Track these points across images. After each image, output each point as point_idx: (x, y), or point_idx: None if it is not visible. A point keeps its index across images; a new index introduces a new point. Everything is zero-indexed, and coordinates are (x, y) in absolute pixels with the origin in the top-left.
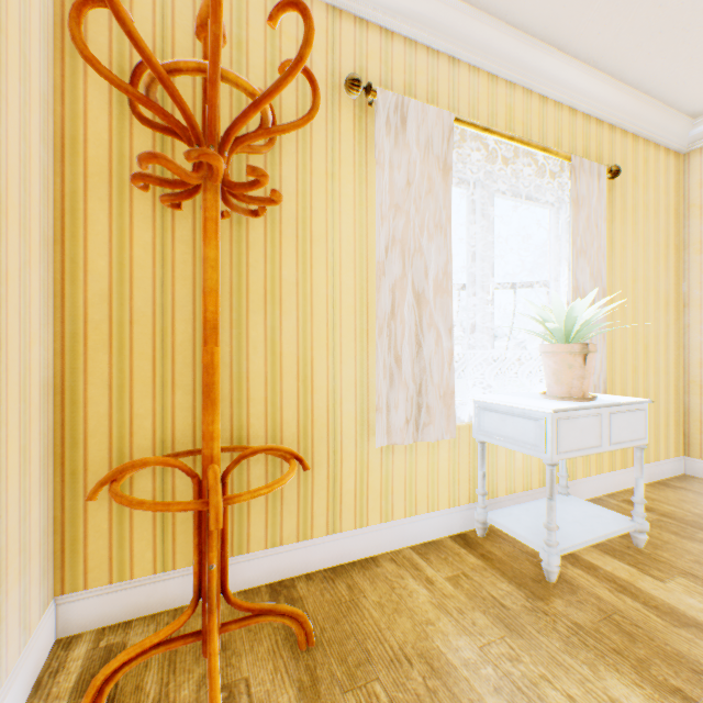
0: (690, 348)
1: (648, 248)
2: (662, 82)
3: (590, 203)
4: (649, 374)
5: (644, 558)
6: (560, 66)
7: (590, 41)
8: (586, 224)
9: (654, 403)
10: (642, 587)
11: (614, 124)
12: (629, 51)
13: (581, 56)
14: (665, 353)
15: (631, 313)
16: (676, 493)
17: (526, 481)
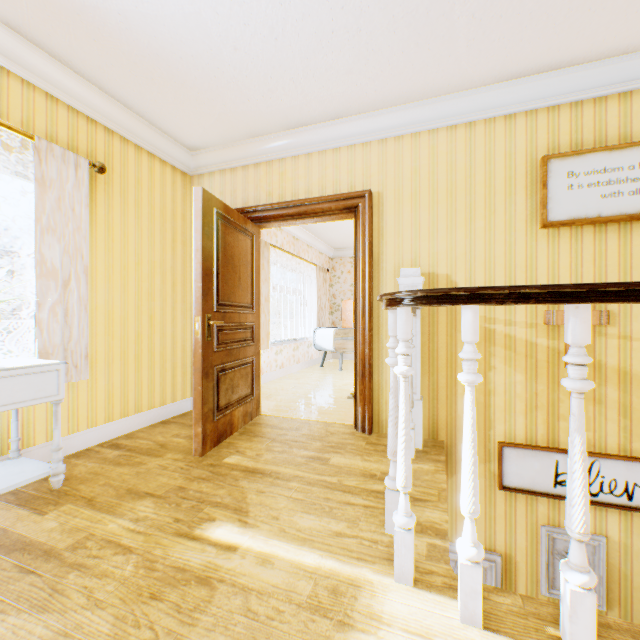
0: None
1: (155, 240)
2: (148, 112)
3: (65, 188)
4: (156, 338)
5: (56, 497)
6: (20, 46)
7: (46, 38)
8: (57, 205)
9: (161, 361)
10: (14, 528)
11: (113, 129)
12: (97, 69)
13: (48, 49)
14: (173, 321)
15: (134, 289)
16: (164, 428)
17: None
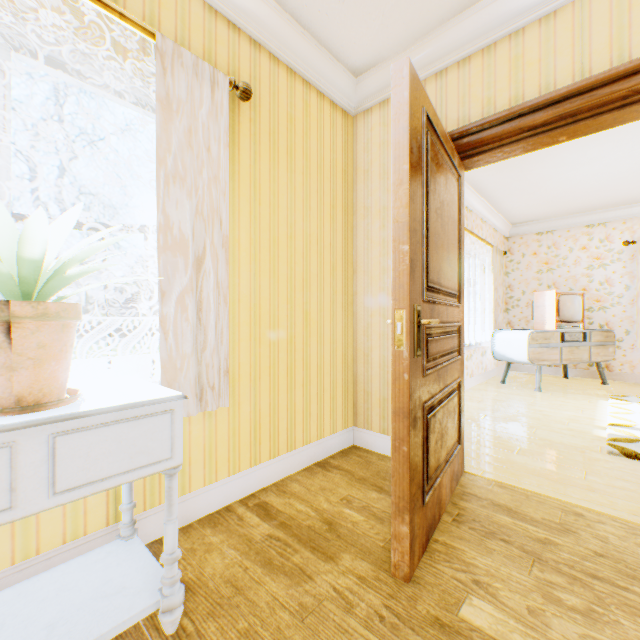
0: (358, 316)
1: (311, 204)
2: (305, 4)
3: (197, 115)
4: (312, 343)
5: None
6: None
7: None
8: (185, 140)
9: (318, 376)
10: None
11: (259, 41)
12: None
13: None
14: (332, 320)
15: (286, 274)
16: (325, 478)
17: (75, 525)
